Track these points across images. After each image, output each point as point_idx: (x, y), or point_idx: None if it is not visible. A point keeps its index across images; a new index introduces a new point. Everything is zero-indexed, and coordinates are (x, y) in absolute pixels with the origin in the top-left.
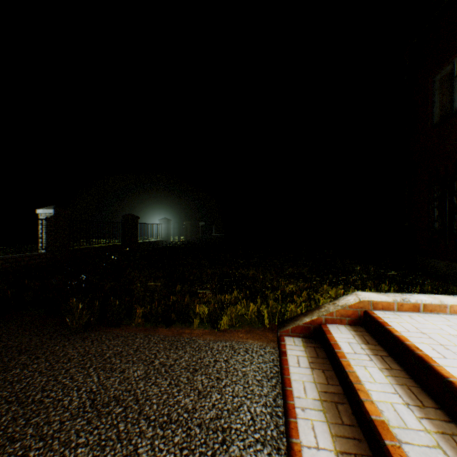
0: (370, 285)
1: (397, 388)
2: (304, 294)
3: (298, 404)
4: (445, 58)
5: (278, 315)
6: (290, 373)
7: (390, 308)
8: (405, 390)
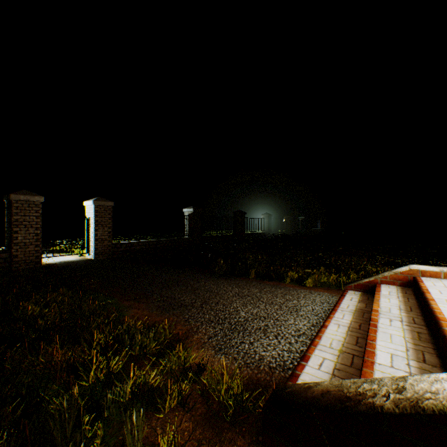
0: None
1: (401, 306)
2: None
3: (340, 309)
4: None
5: None
6: (342, 301)
7: (436, 276)
8: (406, 307)
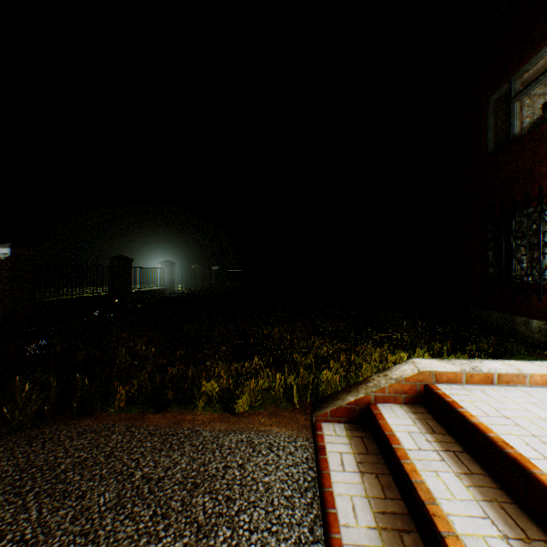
0: (419, 343)
1: (486, 508)
2: (343, 358)
3: (347, 539)
4: (501, 76)
5: (311, 389)
6: (332, 483)
7: (457, 381)
8: (498, 510)
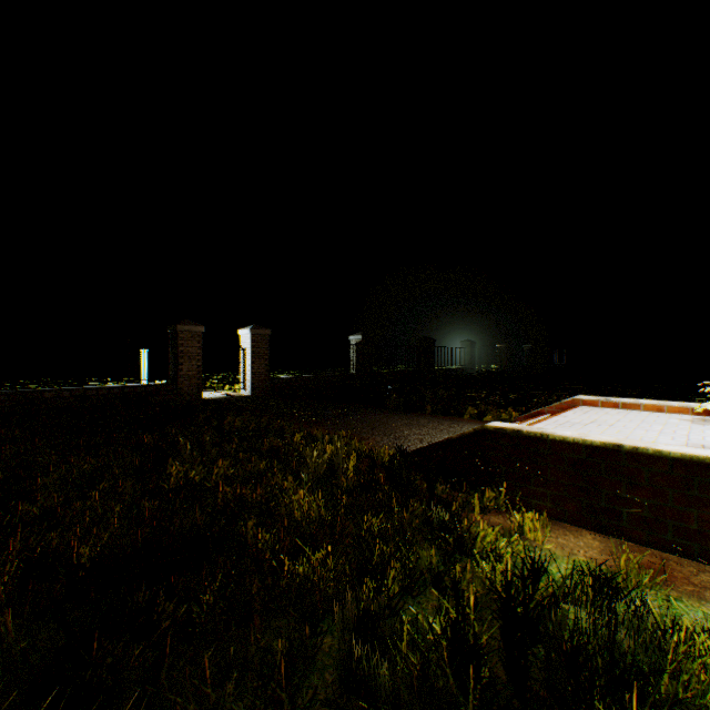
0: None
1: None
2: None
3: None
4: None
5: None
6: None
7: (595, 405)
8: None
